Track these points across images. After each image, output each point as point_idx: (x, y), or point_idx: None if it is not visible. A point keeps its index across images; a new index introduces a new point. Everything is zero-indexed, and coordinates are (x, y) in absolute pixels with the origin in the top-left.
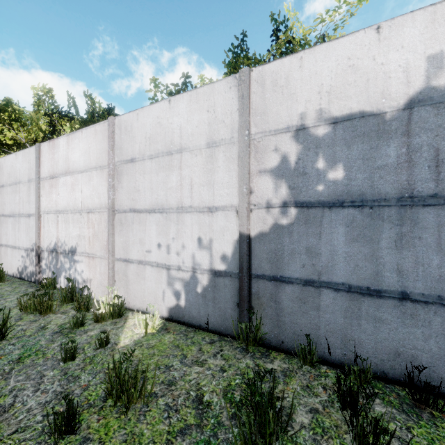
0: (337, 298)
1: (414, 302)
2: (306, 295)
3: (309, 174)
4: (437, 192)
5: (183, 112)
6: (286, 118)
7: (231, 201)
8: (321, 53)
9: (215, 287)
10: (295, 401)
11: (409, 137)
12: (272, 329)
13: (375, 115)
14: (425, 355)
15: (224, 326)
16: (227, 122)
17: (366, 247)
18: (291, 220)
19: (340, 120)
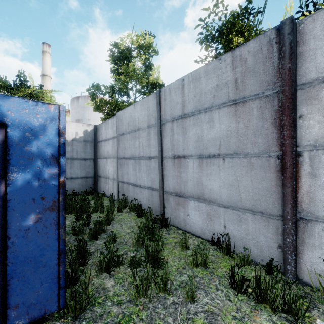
0: None
1: (73, 179)
2: None
3: None
4: (77, 158)
5: None
6: None
7: None
8: None
9: None
10: None
11: (73, 146)
12: None
13: (66, 140)
14: (75, 189)
15: None
16: None
17: None
18: None
19: None
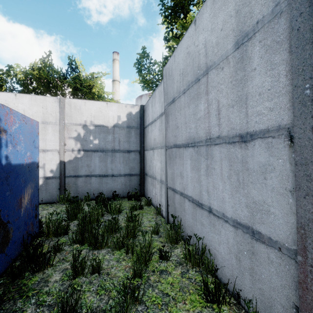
0: (96, 179)
1: (115, 176)
2: (87, 180)
3: (88, 140)
4: (119, 149)
5: (26, 103)
6: (80, 120)
7: (55, 148)
8: (92, 103)
9: (47, 184)
10: (84, 207)
11: (114, 134)
12: (74, 194)
13: (106, 127)
14: (117, 189)
15: (52, 199)
16: (53, 115)
17: (104, 163)
18: (82, 155)
19: (97, 126)
